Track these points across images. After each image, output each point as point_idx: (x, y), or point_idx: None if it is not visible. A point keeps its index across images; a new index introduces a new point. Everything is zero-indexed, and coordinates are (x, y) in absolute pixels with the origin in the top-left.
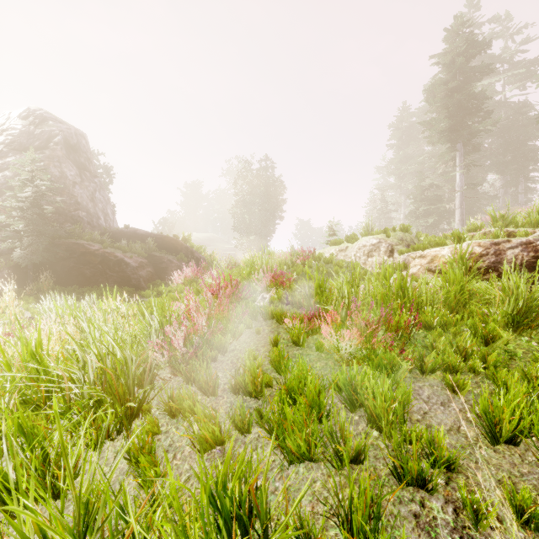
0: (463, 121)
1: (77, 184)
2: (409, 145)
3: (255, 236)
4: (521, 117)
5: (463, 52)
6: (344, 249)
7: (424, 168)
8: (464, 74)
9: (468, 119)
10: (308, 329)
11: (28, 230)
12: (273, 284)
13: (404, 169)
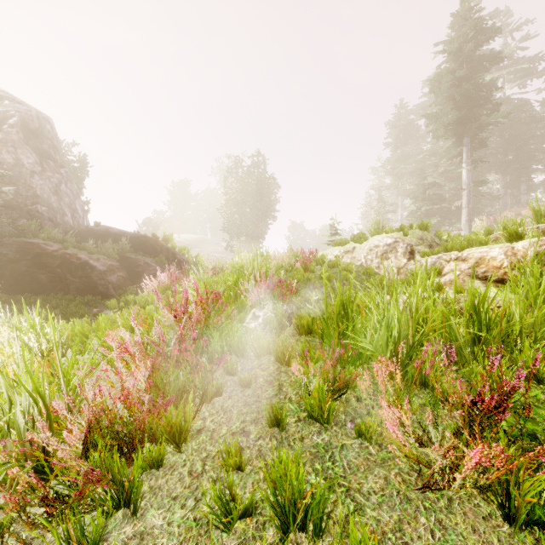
0: (471, 114)
1: (37, 174)
2: (407, 143)
3: (246, 237)
4: (523, 115)
5: (470, 40)
6: (351, 250)
7: (424, 166)
8: (472, 63)
9: (476, 111)
10: (335, 386)
11: None
12: (268, 296)
13: (402, 168)
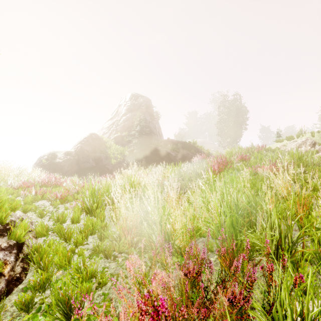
0: None
1: (150, 122)
2: None
3: (230, 139)
4: None
5: None
6: (285, 144)
7: None
8: None
9: None
10: (254, 172)
11: (138, 142)
12: (241, 160)
13: None
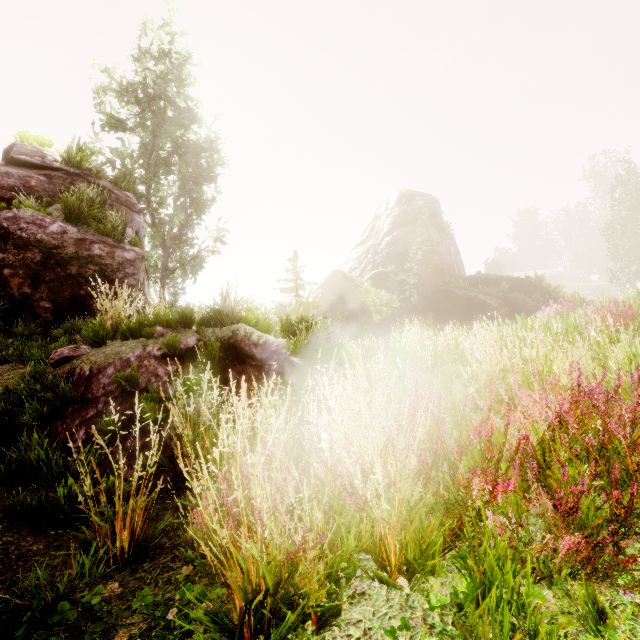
0: None
1: (440, 244)
2: None
3: (636, 266)
4: None
5: None
6: None
7: None
8: None
9: None
10: None
11: (419, 283)
12: None
13: None
